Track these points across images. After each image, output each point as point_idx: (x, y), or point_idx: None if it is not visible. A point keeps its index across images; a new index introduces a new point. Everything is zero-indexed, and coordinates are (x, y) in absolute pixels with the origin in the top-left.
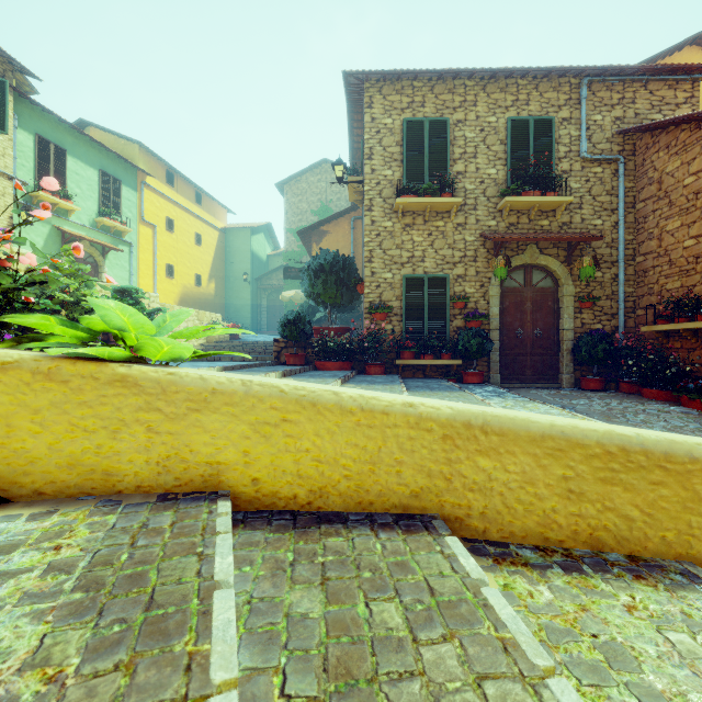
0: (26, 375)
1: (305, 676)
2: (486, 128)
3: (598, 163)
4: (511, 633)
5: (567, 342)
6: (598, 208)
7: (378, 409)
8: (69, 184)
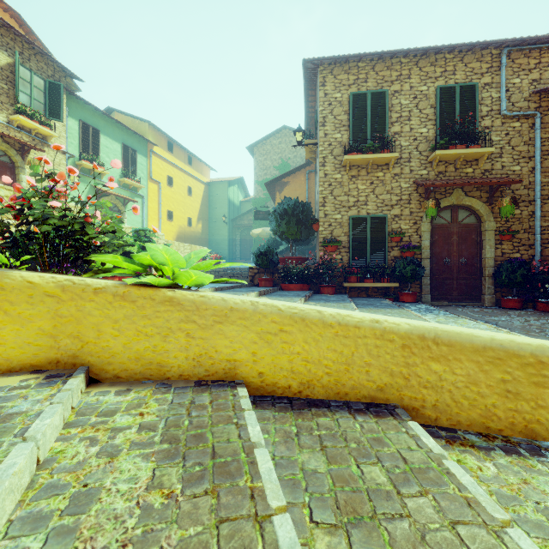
0: (110, 297)
1: (324, 510)
2: (418, 96)
3: (516, 119)
4: (472, 494)
5: (489, 269)
6: (516, 157)
7: (352, 324)
8: (102, 155)
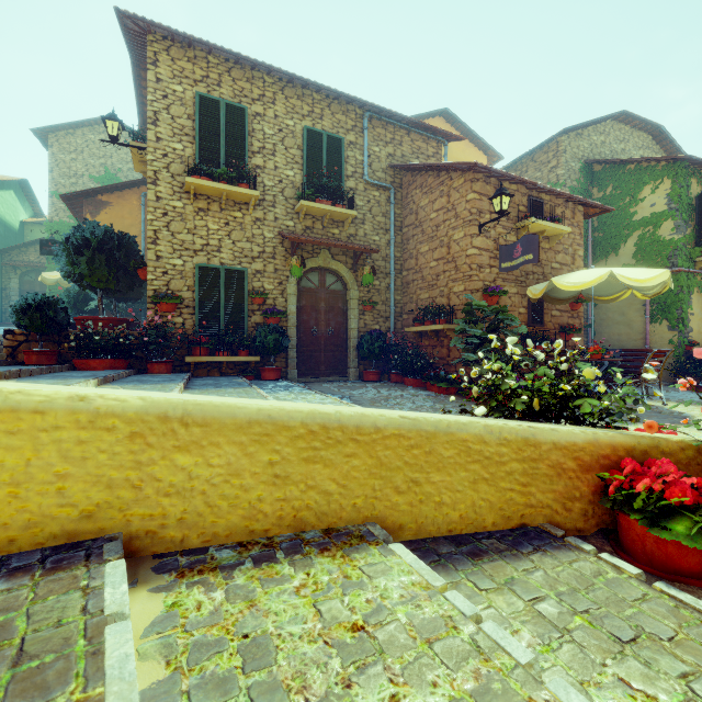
0: None
1: None
2: (284, 130)
3: (377, 188)
4: (105, 685)
5: (354, 340)
6: (377, 227)
7: (27, 407)
8: None
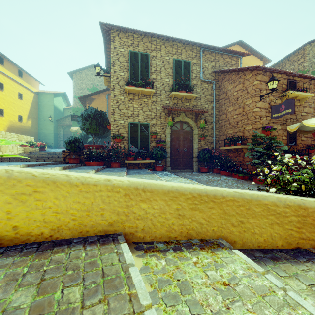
0: None
1: None
2: (165, 61)
3: (206, 83)
4: (136, 290)
5: (195, 153)
6: (206, 100)
7: (91, 183)
8: None
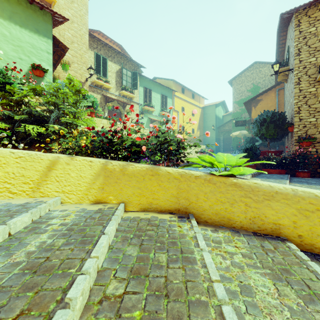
0: (202, 181)
1: None
2: None
3: None
4: None
5: None
6: None
7: None
8: (152, 102)
